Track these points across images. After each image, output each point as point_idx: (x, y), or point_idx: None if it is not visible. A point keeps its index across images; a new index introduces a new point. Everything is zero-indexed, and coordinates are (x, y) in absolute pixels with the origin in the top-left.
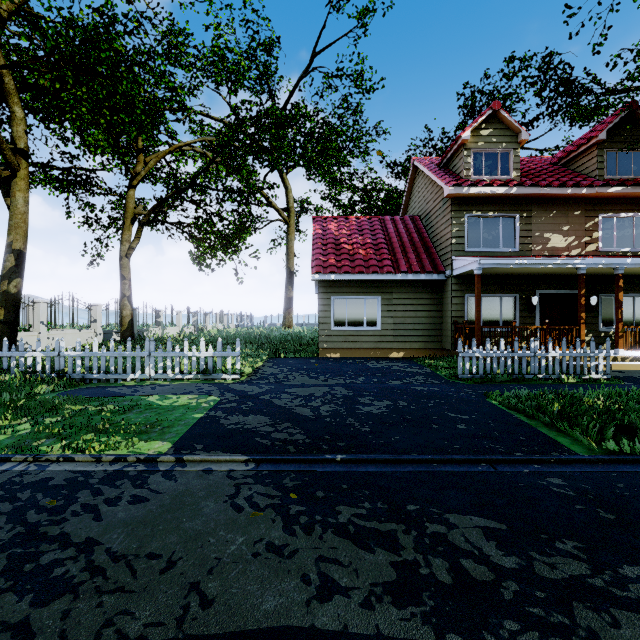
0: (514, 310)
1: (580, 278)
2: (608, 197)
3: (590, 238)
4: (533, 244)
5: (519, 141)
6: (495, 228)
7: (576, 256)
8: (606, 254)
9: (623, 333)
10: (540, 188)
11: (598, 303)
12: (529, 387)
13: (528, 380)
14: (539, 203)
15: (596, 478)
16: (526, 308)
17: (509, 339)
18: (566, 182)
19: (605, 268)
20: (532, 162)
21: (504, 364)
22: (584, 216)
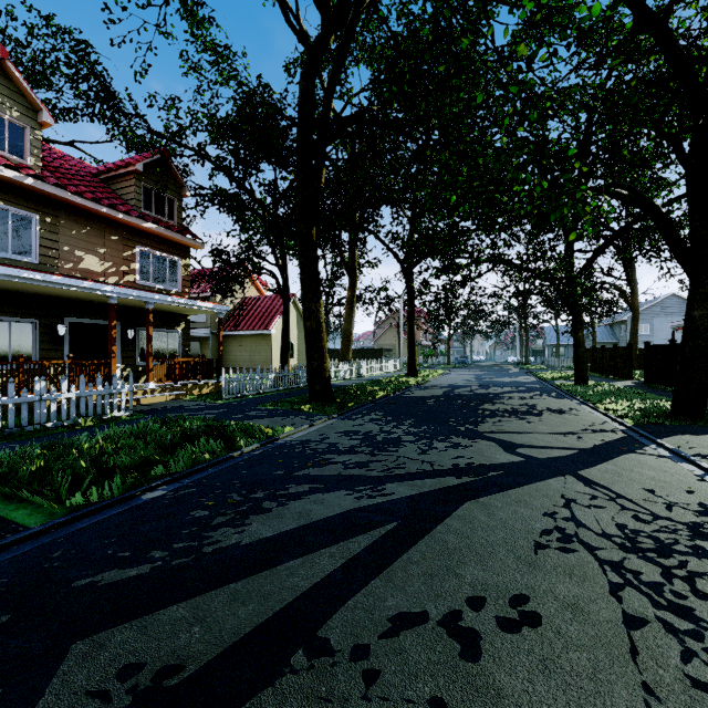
0: (33, 341)
1: (112, 308)
2: (146, 231)
3: (129, 268)
4: (61, 260)
5: (40, 121)
6: (1, 224)
7: (106, 283)
8: (144, 288)
9: (154, 366)
10: (69, 193)
11: (137, 336)
12: (24, 443)
13: (29, 433)
14: (70, 212)
15: (30, 558)
16: (51, 339)
17: (25, 379)
18: (102, 199)
19: (138, 301)
20: (68, 161)
21: (4, 415)
22: (123, 243)
